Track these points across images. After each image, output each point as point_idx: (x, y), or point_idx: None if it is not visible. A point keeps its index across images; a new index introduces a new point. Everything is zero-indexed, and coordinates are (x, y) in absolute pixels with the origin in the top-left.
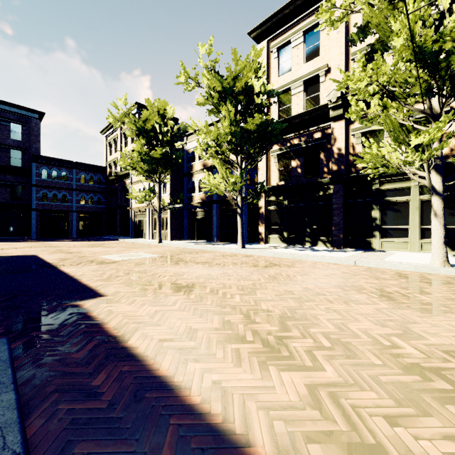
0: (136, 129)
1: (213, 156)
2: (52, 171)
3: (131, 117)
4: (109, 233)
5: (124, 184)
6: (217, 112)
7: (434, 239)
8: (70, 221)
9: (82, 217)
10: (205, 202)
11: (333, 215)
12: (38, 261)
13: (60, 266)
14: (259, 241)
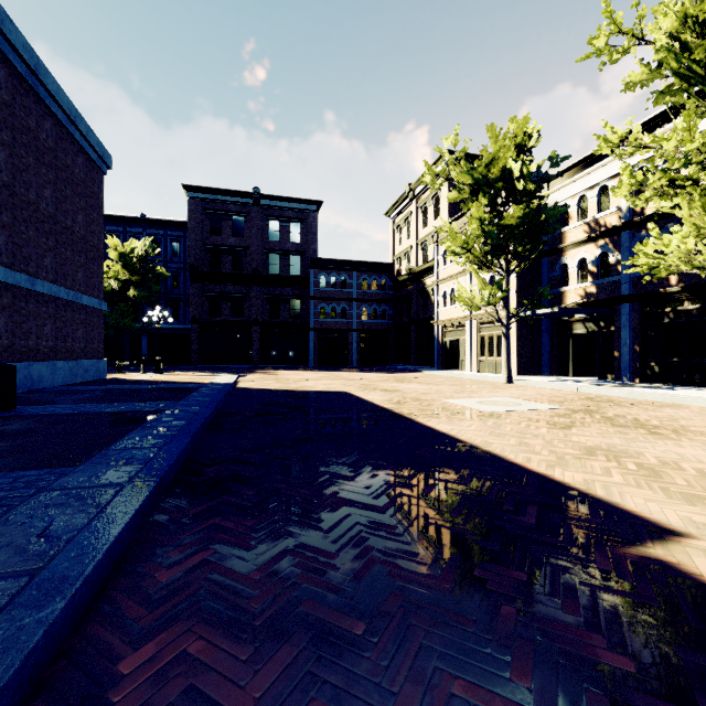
0: (471, 182)
1: (664, 192)
2: (330, 278)
3: (461, 165)
4: (396, 361)
5: (422, 285)
6: (686, 88)
7: None
8: (349, 344)
9: (364, 337)
10: (596, 301)
11: None
12: (365, 403)
13: (413, 417)
14: None
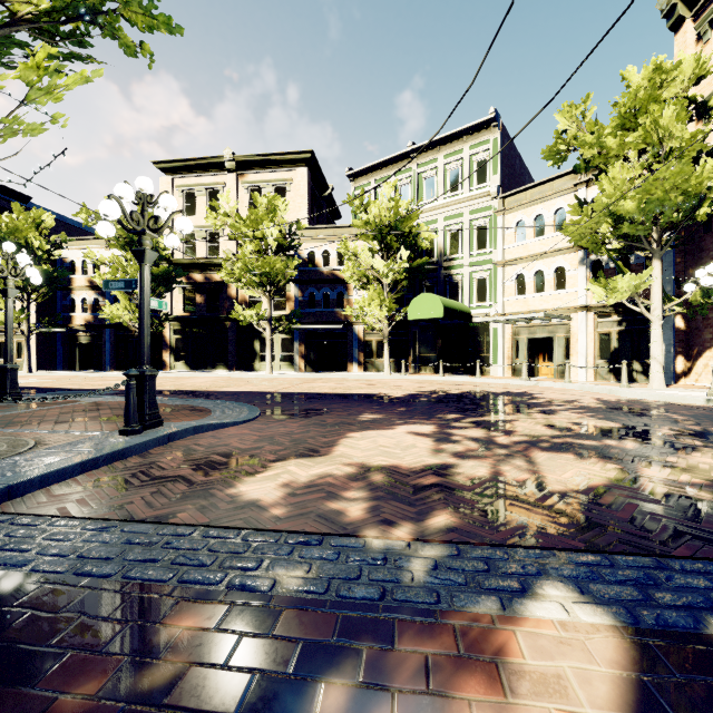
0: None
1: None
2: None
3: None
4: None
5: None
6: (121, 248)
7: (267, 361)
8: None
9: None
10: (93, 325)
11: (229, 345)
12: None
13: None
14: (164, 368)
